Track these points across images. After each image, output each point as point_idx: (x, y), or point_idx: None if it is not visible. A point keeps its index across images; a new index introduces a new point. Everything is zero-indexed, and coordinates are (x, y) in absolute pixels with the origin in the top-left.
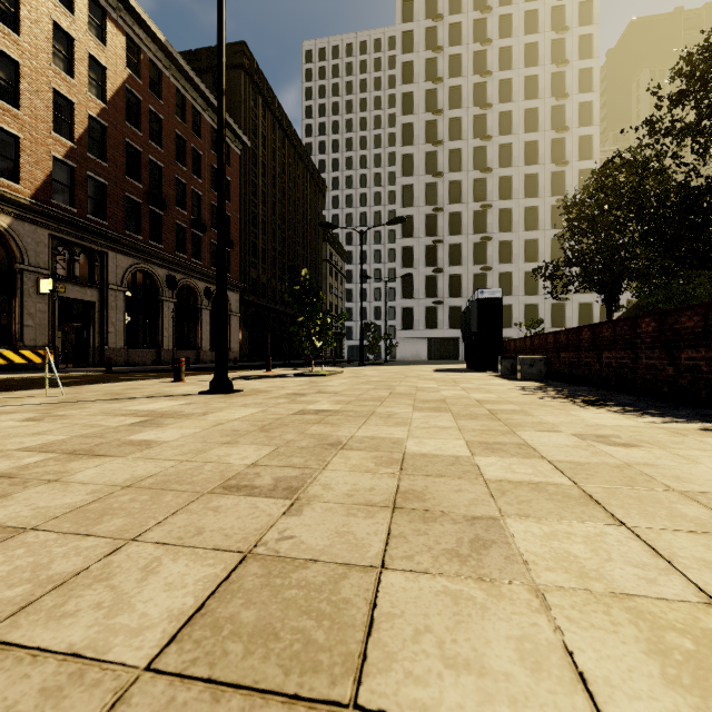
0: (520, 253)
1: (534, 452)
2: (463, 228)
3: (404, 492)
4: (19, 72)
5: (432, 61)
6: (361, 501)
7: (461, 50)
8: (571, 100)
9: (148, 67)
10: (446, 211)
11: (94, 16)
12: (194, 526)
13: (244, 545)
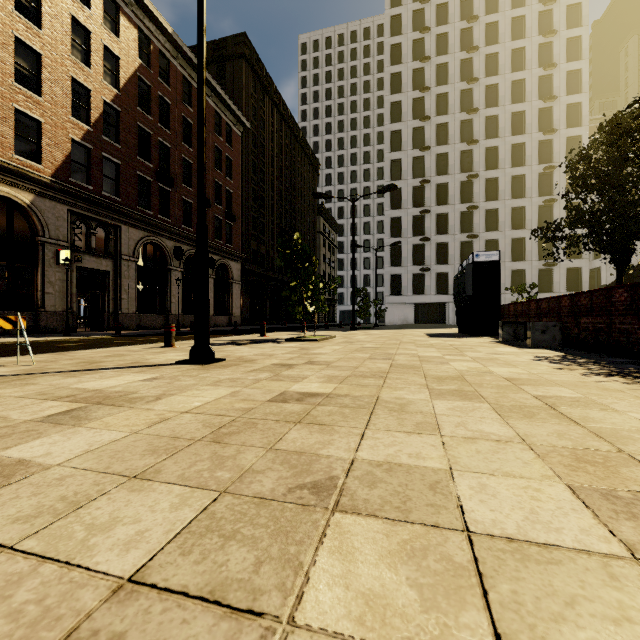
0: (506, 220)
1: None
2: (449, 198)
3: None
4: (41, 63)
5: (419, 42)
6: None
7: (447, 29)
8: (559, 69)
9: (157, 57)
10: (433, 183)
11: (108, 11)
12: None
13: None
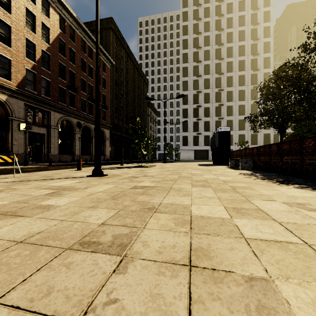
0: (236, 111)
1: (267, 215)
2: (210, 100)
3: (195, 249)
4: (10, 31)
5: (196, 25)
6: (167, 258)
7: (209, 19)
8: (260, 41)
9: (69, 28)
10: (203, 92)
11: (44, 5)
12: (47, 285)
13: (77, 311)
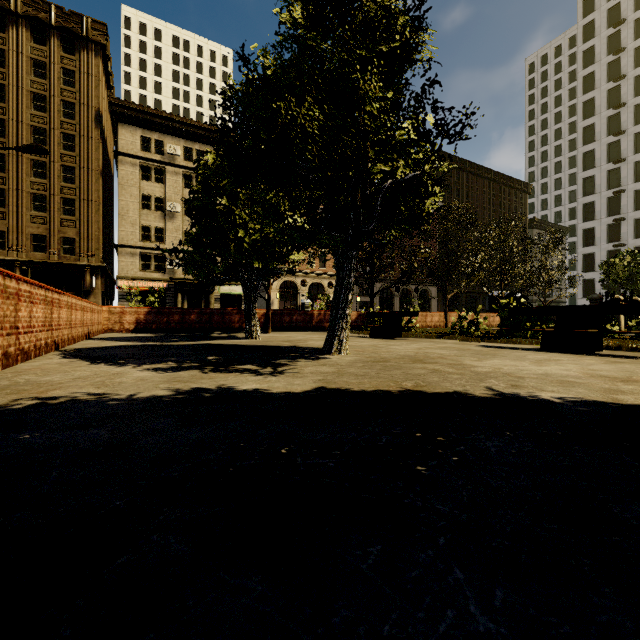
0: None
1: None
2: None
3: None
4: None
5: (615, 62)
6: None
7: None
8: None
9: None
10: (630, 190)
11: None
12: None
13: None
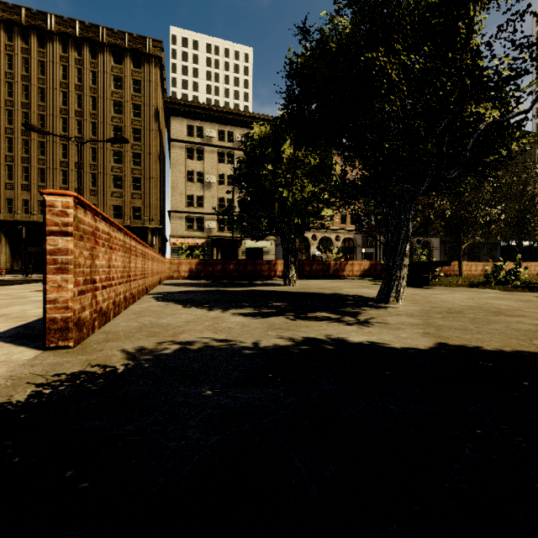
0: None
1: None
2: None
3: None
4: None
5: None
6: None
7: None
8: None
9: None
10: None
11: None
12: None
13: None
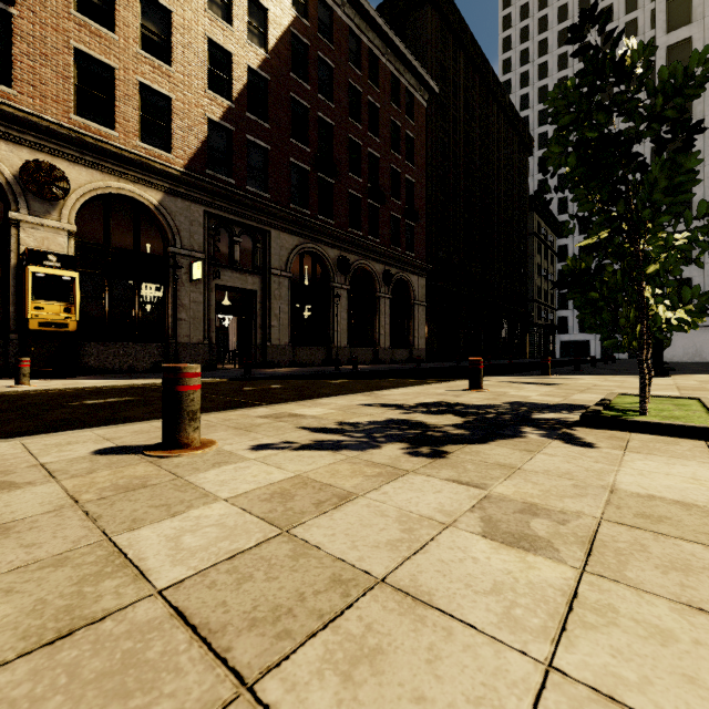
0: None
1: None
2: None
3: None
4: (171, 23)
5: None
6: None
7: None
8: None
9: (316, 6)
10: None
11: None
12: None
13: None
